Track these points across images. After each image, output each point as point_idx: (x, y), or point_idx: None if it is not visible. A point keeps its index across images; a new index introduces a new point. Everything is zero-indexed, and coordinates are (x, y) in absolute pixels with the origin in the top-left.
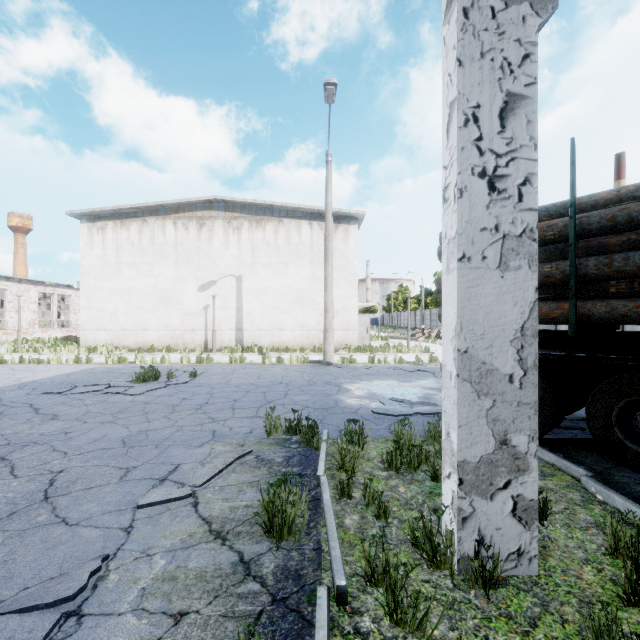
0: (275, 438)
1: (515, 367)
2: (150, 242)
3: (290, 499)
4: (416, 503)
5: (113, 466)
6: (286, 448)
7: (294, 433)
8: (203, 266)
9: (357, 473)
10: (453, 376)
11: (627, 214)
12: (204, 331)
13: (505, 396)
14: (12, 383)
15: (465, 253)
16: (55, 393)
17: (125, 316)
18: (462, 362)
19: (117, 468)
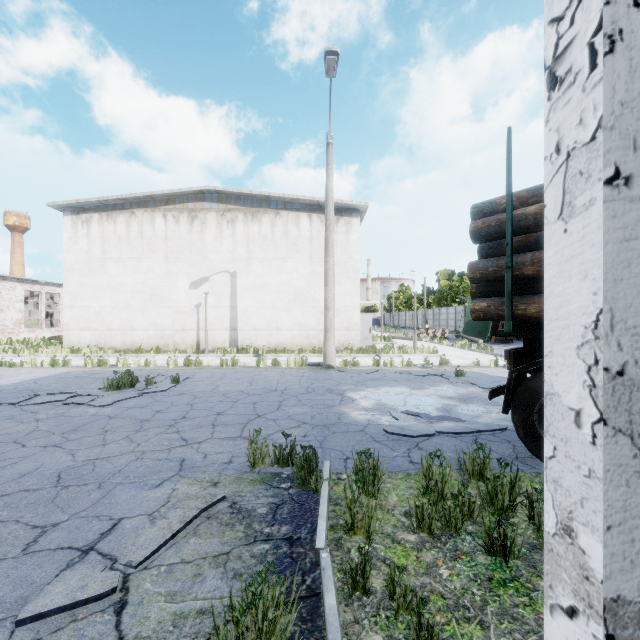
0: (260, 472)
1: None
2: (138, 236)
3: (268, 617)
4: (472, 604)
5: (25, 523)
6: (274, 489)
7: (286, 464)
8: (195, 261)
9: (373, 537)
10: (588, 421)
11: None
12: (196, 331)
13: None
14: None
15: (620, 168)
16: (8, 404)
17: (111, 315)
18: (614, 394)
19: (29, 527)
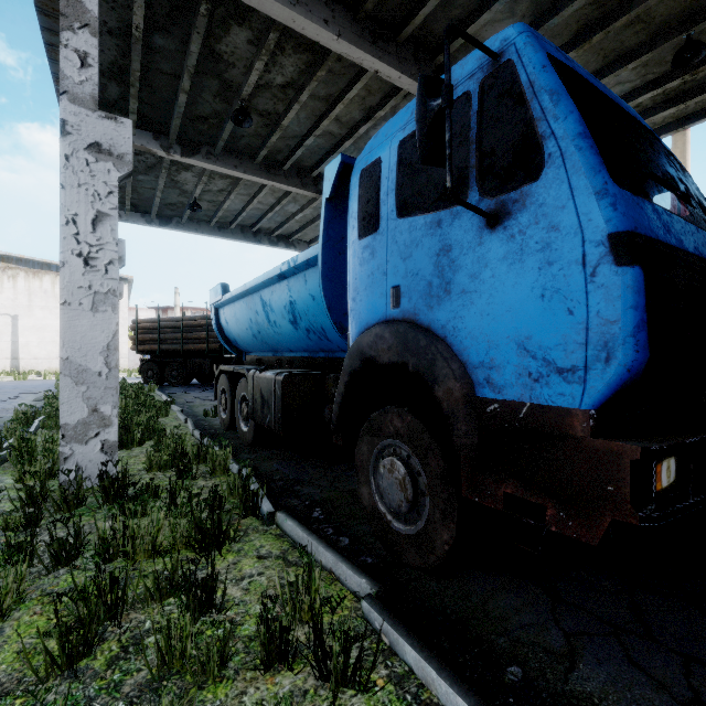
0: None
1: None
2: None
3: None
4: None
5: None
6: None
7: None
8: None
9: None
10: None
11: (167, 325)
12: None
13: None
14: None
15: None
16: None
17: None
18: None
19: None
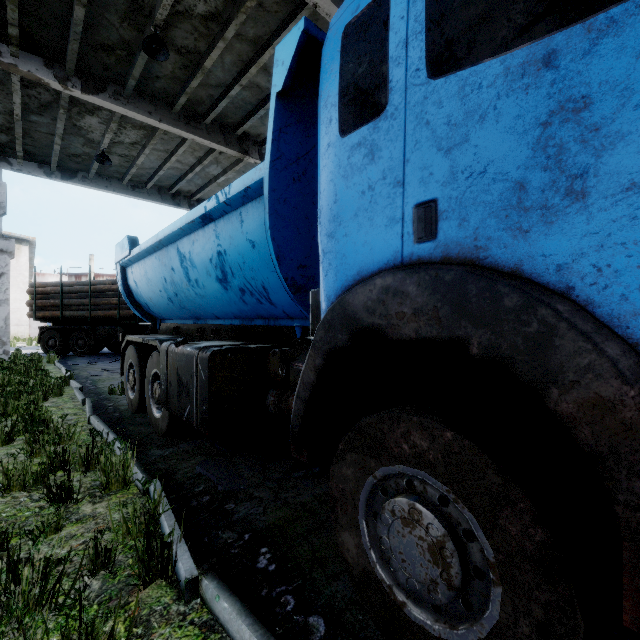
0: None
1: (4, 325)
2: None
3: None
4: None
5: None
6: None
7: None
8: None
9: None
10: None
11: (72, 289)
12: None
13: (1, 331)
14: None
15: None
16: None
17: None
18: None
19: None
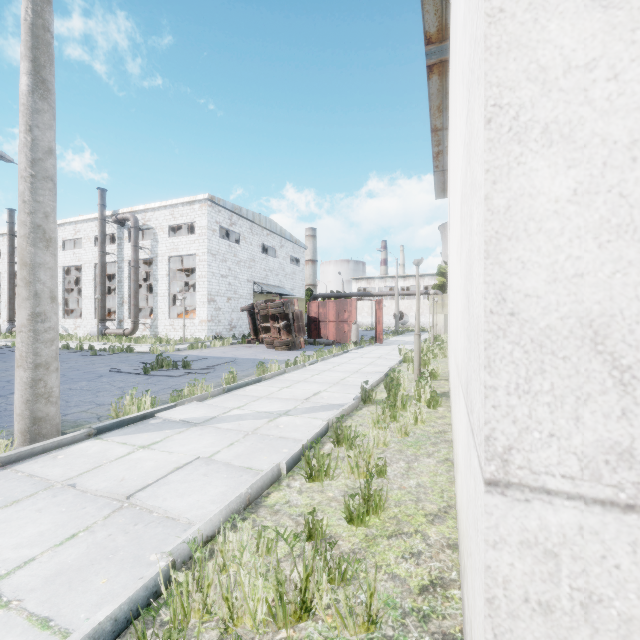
0: None
1: None
2: None
3: None
4: None
5: None
6: None
7: None
8: None
9: None
10: None
11: None
12: None
13: None
14: (230, 356)
15: None
16: None
17: None
18: None
19: None
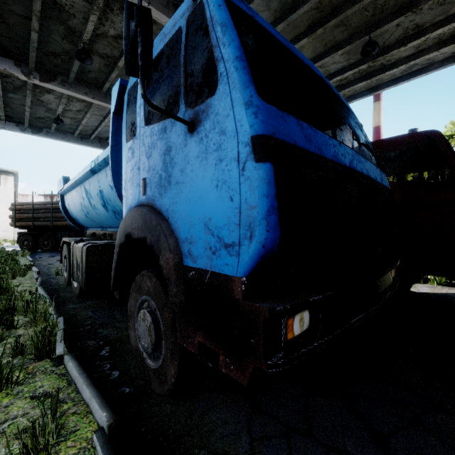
0: None
1: None
2: None
3: None
4: None
5: None
6: None
7: None
8: None
9: None
10: None
11: (40, 207)
12: None
13: None
14: None
15: None
16: None
17: None
18: None
19: None
